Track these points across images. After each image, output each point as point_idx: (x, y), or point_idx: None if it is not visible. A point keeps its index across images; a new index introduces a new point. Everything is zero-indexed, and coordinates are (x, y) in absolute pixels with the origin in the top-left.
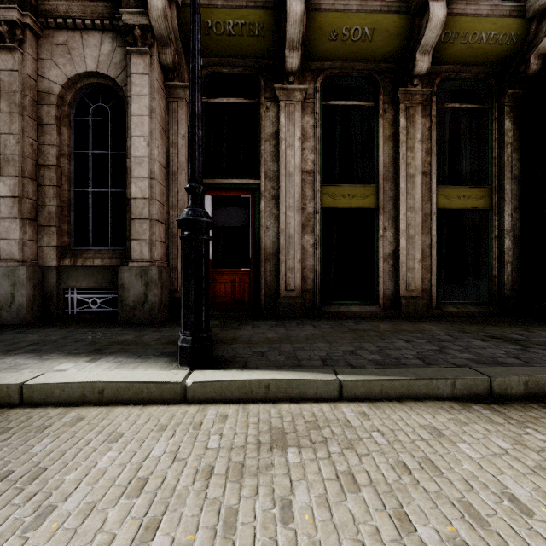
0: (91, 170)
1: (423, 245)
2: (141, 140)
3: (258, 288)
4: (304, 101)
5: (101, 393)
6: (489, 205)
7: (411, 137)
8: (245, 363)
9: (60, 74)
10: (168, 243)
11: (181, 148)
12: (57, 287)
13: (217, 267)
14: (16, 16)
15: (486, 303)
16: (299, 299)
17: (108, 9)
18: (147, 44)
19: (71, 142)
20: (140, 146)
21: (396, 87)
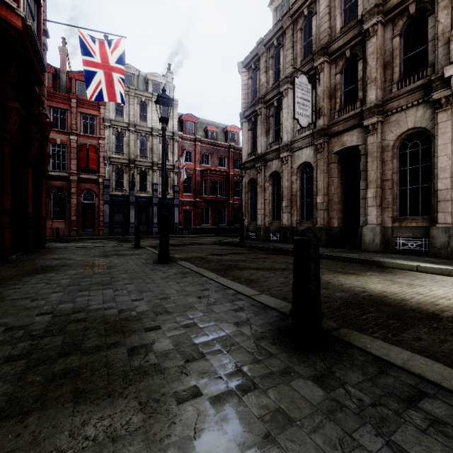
0: (408, 177)
1: None
2: (444, 157)
3: None
4: None
5: (449, 273)
6: None
7: None
8: None
9: (393, 135)
10: None
11: None
12: (391, 236)
13: None
14: (375, 120)
15: None
16: None
17: (421, 94)
18: (448, 104)
19: (397, 165)
20: (443, 161)
21: None
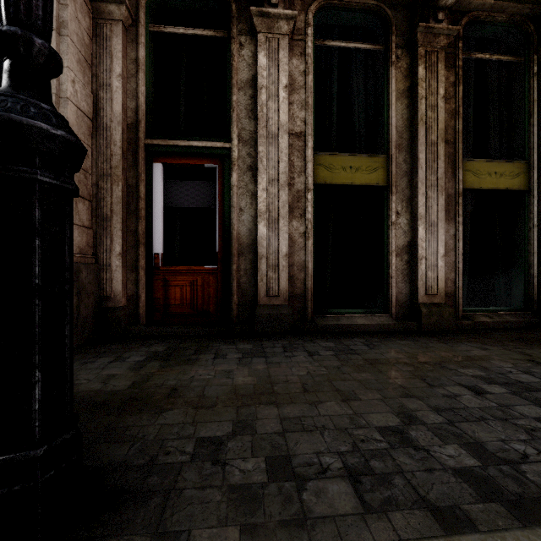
0: None
1: (446, 235)
2: None
3: (229, 293)
4: (291, 38)
5: None
6: (525, 185)
7: (433, 92)
8: (163, 507)
9: None
10: (96, 229)
11: (115, 93)
12: None
13: (172, 264)
14: None
15: (522, 310)
16: (284, 309)
17: None
18: None
19: None
20: None
21: (412, 27)
